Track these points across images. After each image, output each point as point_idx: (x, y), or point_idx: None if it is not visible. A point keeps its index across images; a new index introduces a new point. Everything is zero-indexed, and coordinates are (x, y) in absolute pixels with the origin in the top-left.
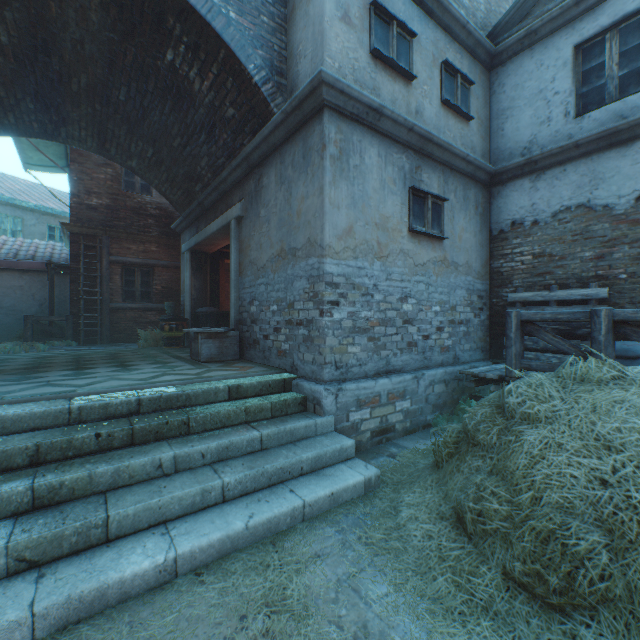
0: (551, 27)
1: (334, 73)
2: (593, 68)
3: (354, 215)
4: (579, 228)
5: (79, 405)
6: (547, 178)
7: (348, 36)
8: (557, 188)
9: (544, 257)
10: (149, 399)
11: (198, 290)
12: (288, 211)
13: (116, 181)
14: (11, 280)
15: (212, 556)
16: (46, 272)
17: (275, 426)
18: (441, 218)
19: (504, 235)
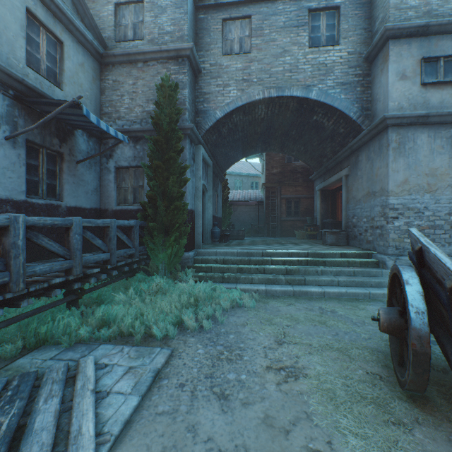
0: None
1: (394, 108)
2: None
3: (408, 173)
4: None
5: (291, 252)
6: None
7: (404, 85)
8: None
9: None
10: (310, 253)
11: (324, 210)
12: (371, 174)
13: (283, 159)
14: (242, 209)
15: (334, 296)
16: (254, 205)
17: (360, 269)
18: None
19: None
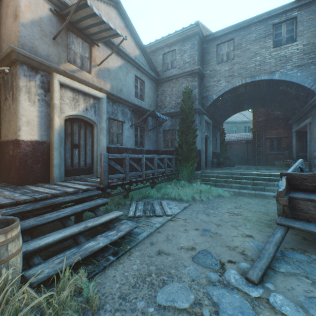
0: None
1: None
2: None
3: None
4: None
5: (259, 173)
6: None
7: None
8: None
9: None
10: (272, 174)
11: (299, 146)
12: None
13: (266, 110)
14: (236, 146)
15: None
16: (245, 143)
17: None
18: None
19: None
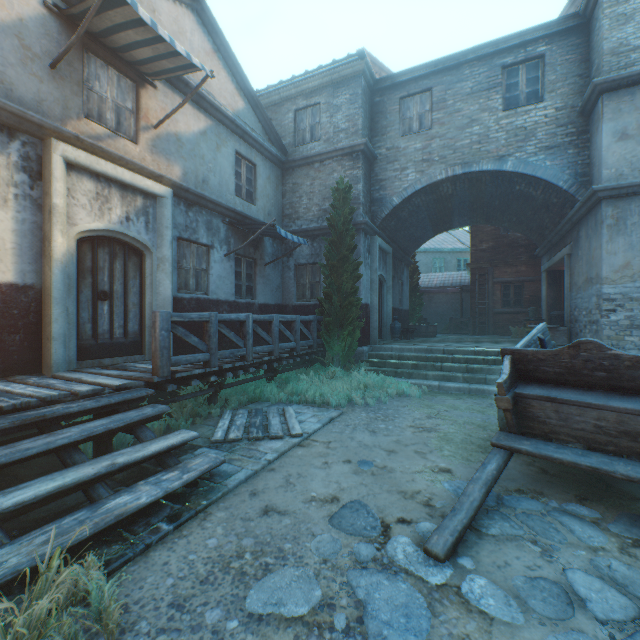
0: None
1: (610, 176)
2: None
3: (631, 255)
4: None
5: (477, 350)
6: None
7: (624, 146)
8: None
9: None
10: None
11: (552, 298)
12: (588, 255)
13: (496, 229)
14: (441, 298)
15: None
16: (457, 292)
17: None
18: None
19: None
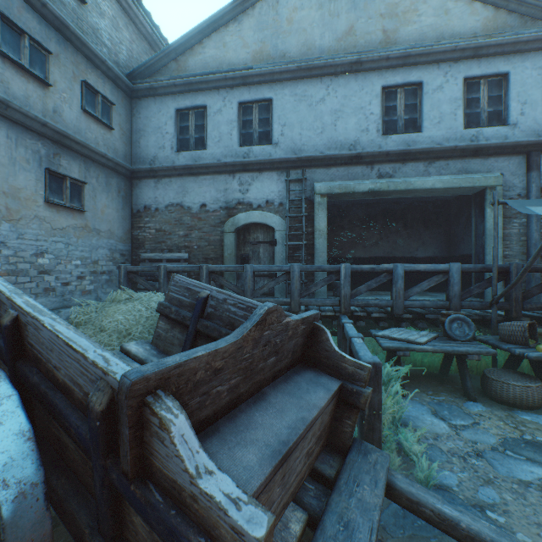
0: (164, 91)
1: None
2: (185, 127)
3: None
4: (178, 217)
5: None
6: (163, 183)
7: None
8: (168, 191)
9: (162, 232)
10: None
11: None
12: None
13: None
14: None
15: None
16: None
17: None
18: (83, 196)
19: (141, 214)
